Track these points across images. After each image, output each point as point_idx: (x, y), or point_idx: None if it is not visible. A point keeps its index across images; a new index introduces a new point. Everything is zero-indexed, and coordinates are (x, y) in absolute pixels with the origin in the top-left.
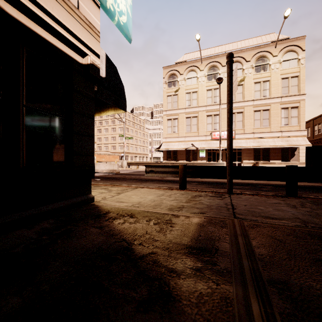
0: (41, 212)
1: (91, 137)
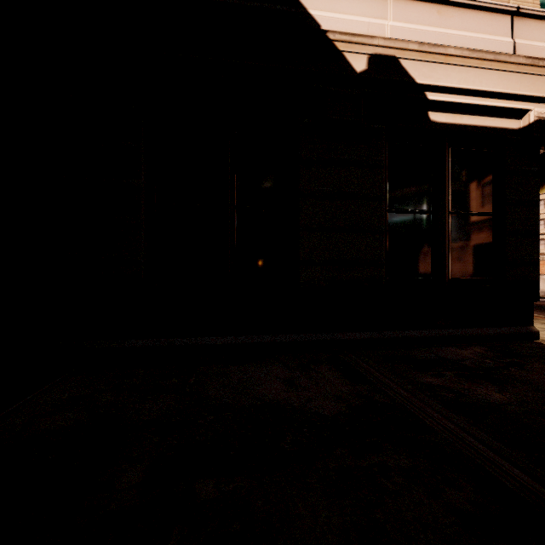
0: (466, 335)
1: (533, 236)
